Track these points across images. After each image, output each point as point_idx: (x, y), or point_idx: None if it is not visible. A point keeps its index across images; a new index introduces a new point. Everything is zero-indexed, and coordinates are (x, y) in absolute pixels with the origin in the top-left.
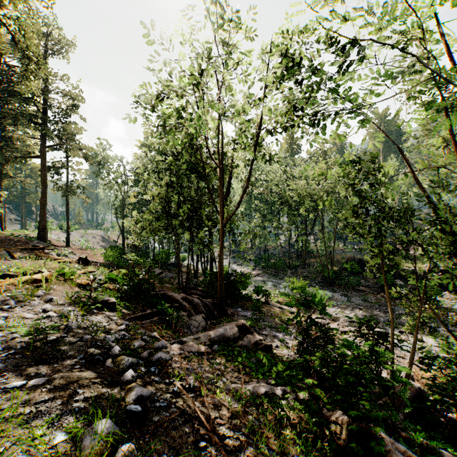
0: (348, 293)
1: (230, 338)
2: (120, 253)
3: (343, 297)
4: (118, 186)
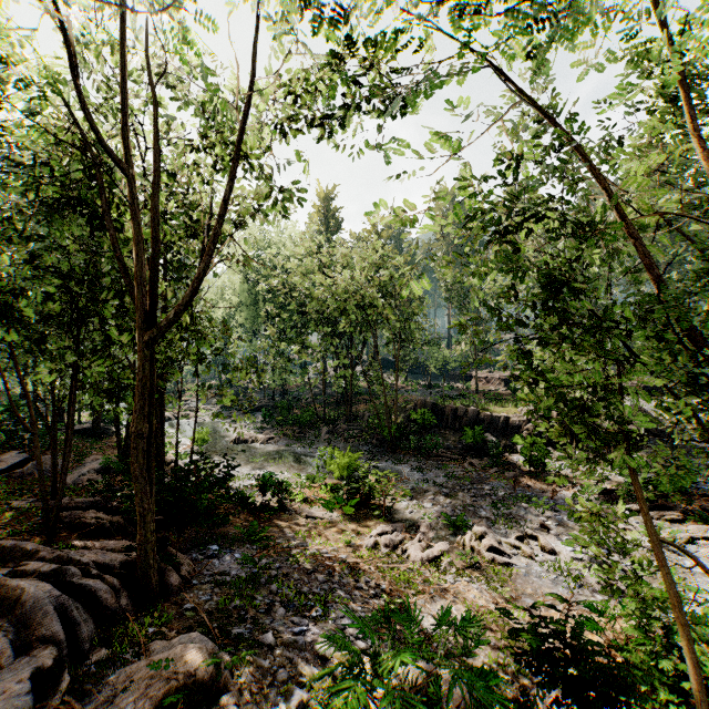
0: (422, 463)
1: None
2: None
3: (416, 472)
4: None
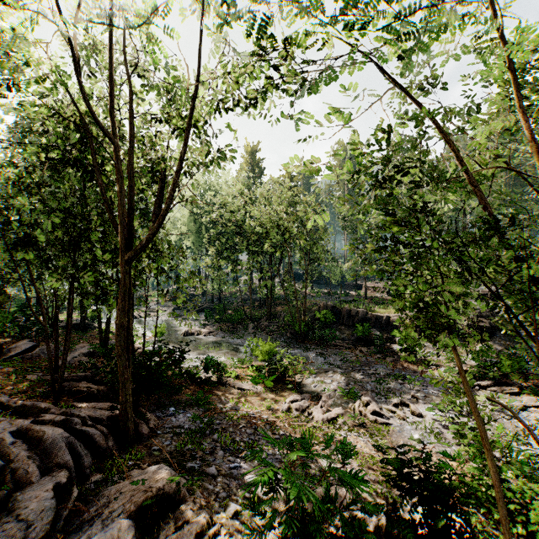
0: (324, 350)
1: None
2: None
3: (319, 357)
4: None
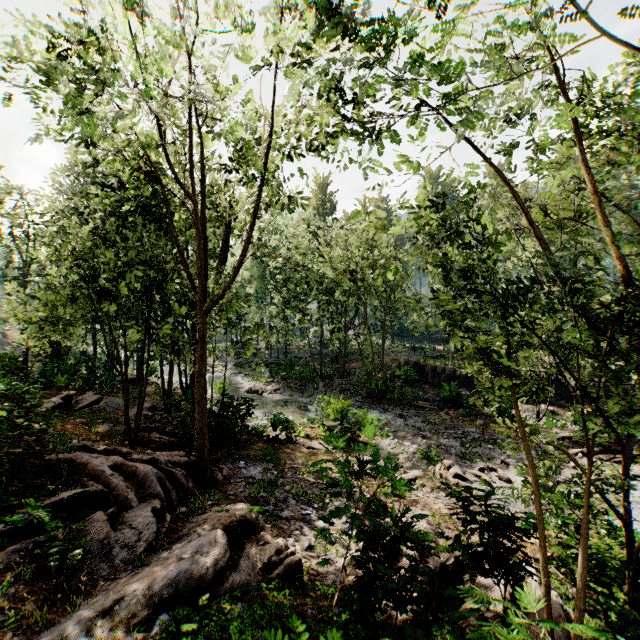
0: (404, 411)
1: (205, 575)
2: (12, 366)
3: (399, 419)
4: (14, 241)
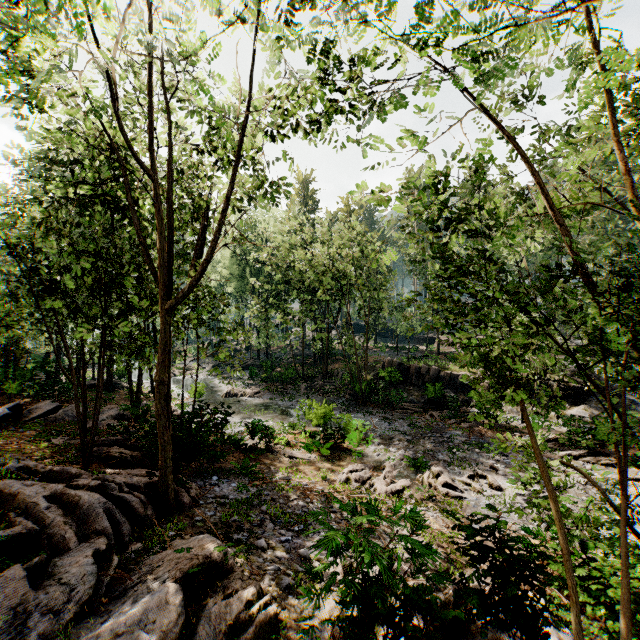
0: (389, 414)
1: None
2: None
3: (383, 422)
4: None
